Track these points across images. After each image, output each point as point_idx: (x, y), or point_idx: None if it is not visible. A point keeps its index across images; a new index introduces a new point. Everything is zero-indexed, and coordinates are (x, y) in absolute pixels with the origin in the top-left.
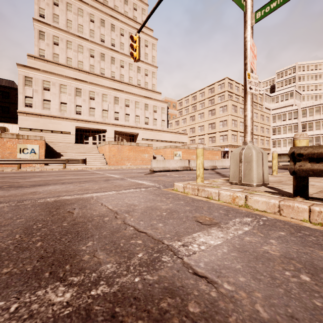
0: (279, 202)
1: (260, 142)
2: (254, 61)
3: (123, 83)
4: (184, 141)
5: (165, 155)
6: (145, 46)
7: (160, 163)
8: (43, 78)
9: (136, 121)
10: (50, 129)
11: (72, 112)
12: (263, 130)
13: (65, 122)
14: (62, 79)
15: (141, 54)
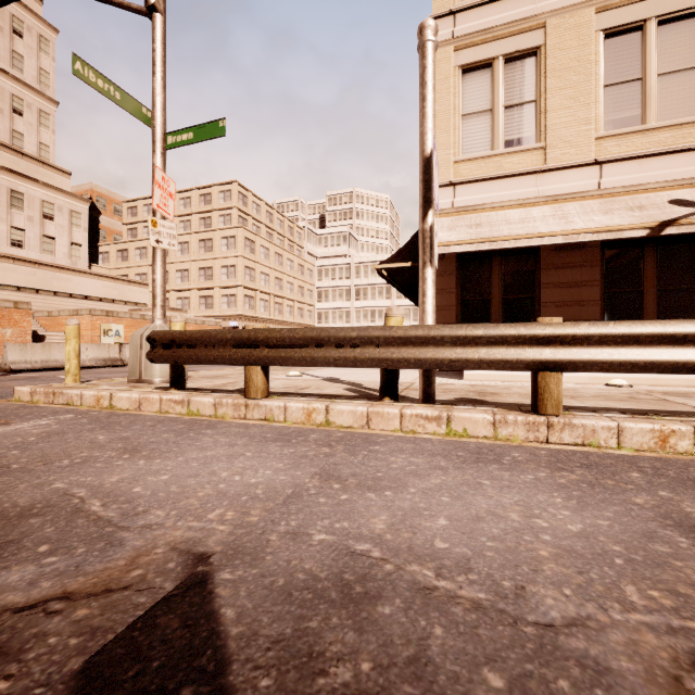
0: (140, 395)
1: (298, 312)
2: (167, 202)
3: None
4: (141, 301)
5: None
6: (12, 32)
7: (34, 352)
8: None
9: None
10: None
11: None
12: (303, 293)
13: None
14: None
15: None
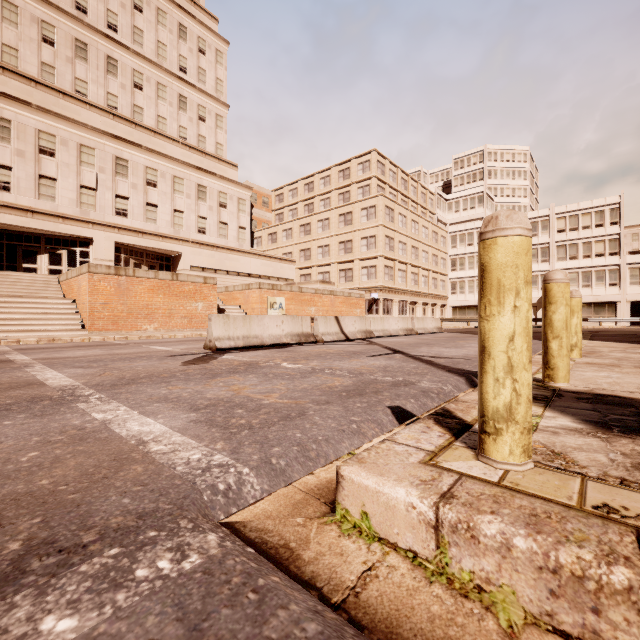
0: None
1: (432, 283)
2: None
3: (140, 127)
4: (290, 277)
5: (247, 305)
6: (198, 51)
7: (235, 326)
8: None
9: (174, 223)
10: None
11: None
12: (437, 262)
13: None
14: None
15: (189, 67)
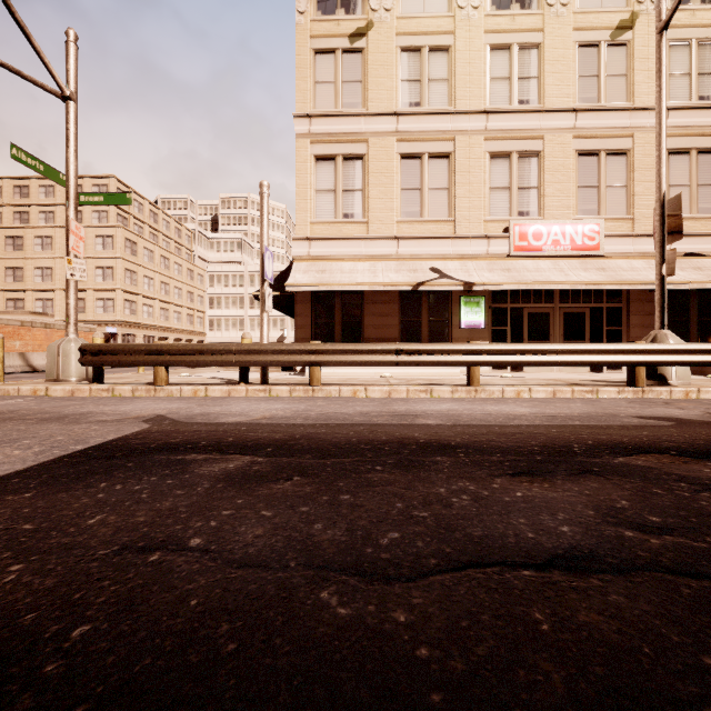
0: (73, 387)
1: (187, 319)
2: (79, 244)
3: None
4: None
5: None
6: None
7: None
8: None
9: None
10: None
11: None
12: (193, 299)
13: None
14: None
15: None
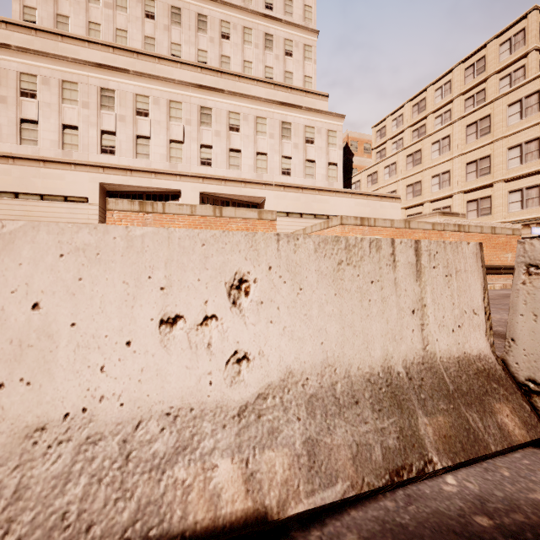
0: None
1: None
2: None
3: (226, 75)
4: (392, 217)
5: None
6: None
7: None
8: (19, 68)
9: (257, 167)
10: (38, 191)
11: (93, 148)
12: None
13: (74, 173)
14: (66, 69)
15: (275, 2)
